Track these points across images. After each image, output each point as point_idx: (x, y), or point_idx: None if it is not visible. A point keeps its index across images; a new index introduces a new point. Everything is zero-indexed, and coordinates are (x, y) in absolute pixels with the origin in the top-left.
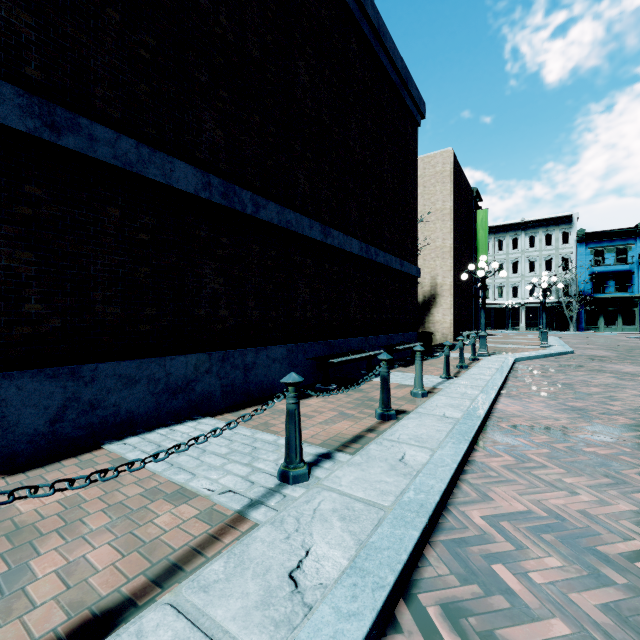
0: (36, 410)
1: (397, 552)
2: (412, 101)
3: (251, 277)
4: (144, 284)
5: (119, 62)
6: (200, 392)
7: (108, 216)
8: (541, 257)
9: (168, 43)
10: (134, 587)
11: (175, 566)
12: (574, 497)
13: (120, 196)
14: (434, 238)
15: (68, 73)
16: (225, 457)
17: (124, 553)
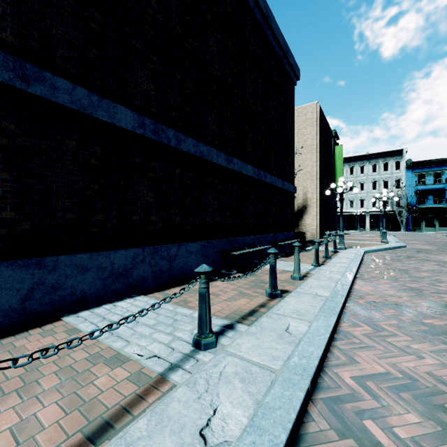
0: (10, 292)
1: (287, 411)
2: (290, 67)
3: (174, 192)
4: (94, 197)
5: (75, 31)
6: (136, 277)
7: (67, 146)
8: (380, 179)
9: (112, 19)
10: (72, 443)
11: (108, 423)
12: (421, 360)
13: (76, 131)
14: (305, 165)
15: (36, 38)
16: (153, 327)
17: (68, 410)
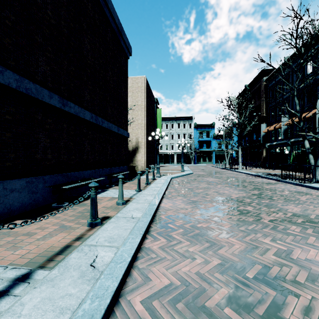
0: None
1: None
2: (124, 44)
3: None
4: None
5: None
6: None
7: None
8: (182, 133)
9: None
10: None
11: None
12: (194, 262)
13: None
14: (137, 119)
15: None
16: None
17: None
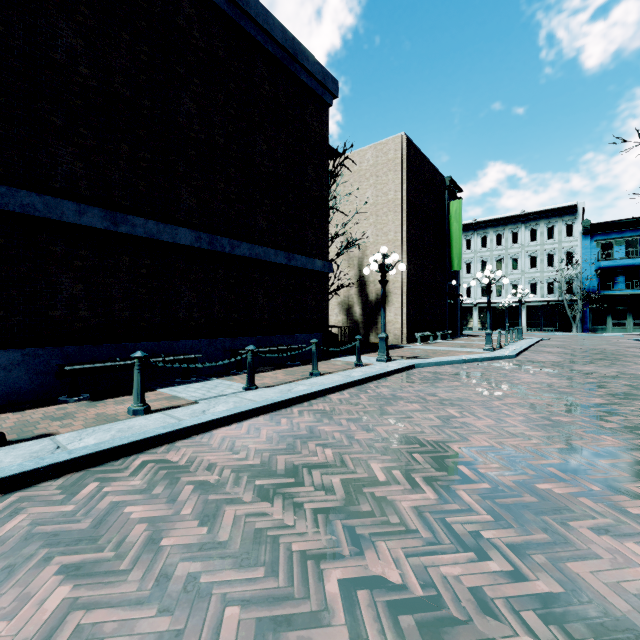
0: None
1: None
2: (312, 77)
3: None
4: None
5: None
6: None
7: None
8: (543, 252)
9: None
10: None
11: None
12: None
13: None
14: (386, 231)
15: None
16: None
17: None
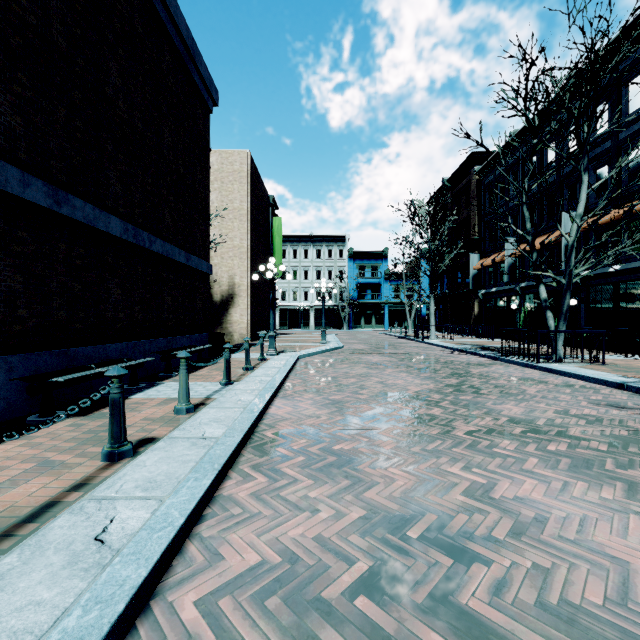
0: None
1: None
2: (202, 81)
3: None
4: None
5: None
6: None
7: None
8: (325, 267)
9: None
10: None
11: None
12: (314, 517)
13: None
14: (232, 237)
15: None
16: None
17: None
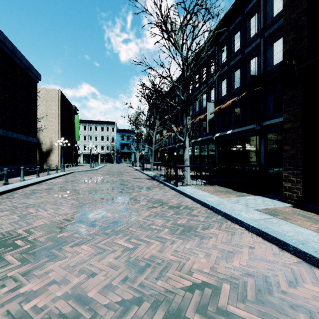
0: None
1: None
2: (33, 74)
3: None
4: None
5: None
6: None
7: None
8: (105, 135)
9: None
10: None
11: None
12: (42, 187)
13: None
14: (51, 125)
15: None
16: None
17: None
